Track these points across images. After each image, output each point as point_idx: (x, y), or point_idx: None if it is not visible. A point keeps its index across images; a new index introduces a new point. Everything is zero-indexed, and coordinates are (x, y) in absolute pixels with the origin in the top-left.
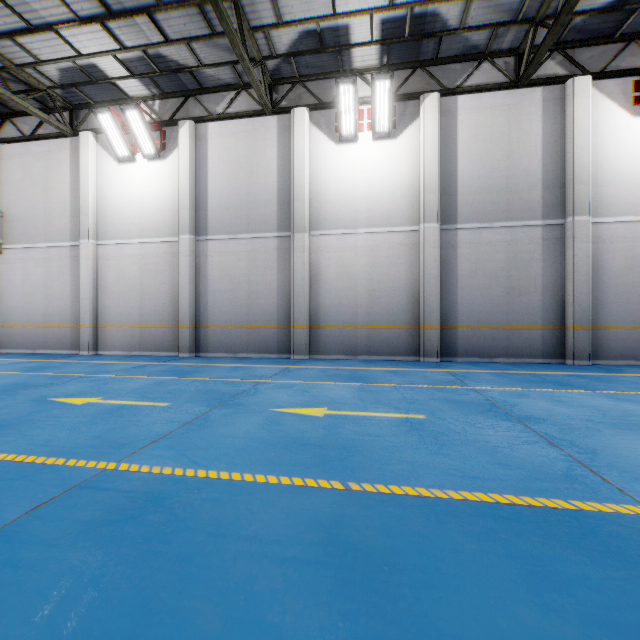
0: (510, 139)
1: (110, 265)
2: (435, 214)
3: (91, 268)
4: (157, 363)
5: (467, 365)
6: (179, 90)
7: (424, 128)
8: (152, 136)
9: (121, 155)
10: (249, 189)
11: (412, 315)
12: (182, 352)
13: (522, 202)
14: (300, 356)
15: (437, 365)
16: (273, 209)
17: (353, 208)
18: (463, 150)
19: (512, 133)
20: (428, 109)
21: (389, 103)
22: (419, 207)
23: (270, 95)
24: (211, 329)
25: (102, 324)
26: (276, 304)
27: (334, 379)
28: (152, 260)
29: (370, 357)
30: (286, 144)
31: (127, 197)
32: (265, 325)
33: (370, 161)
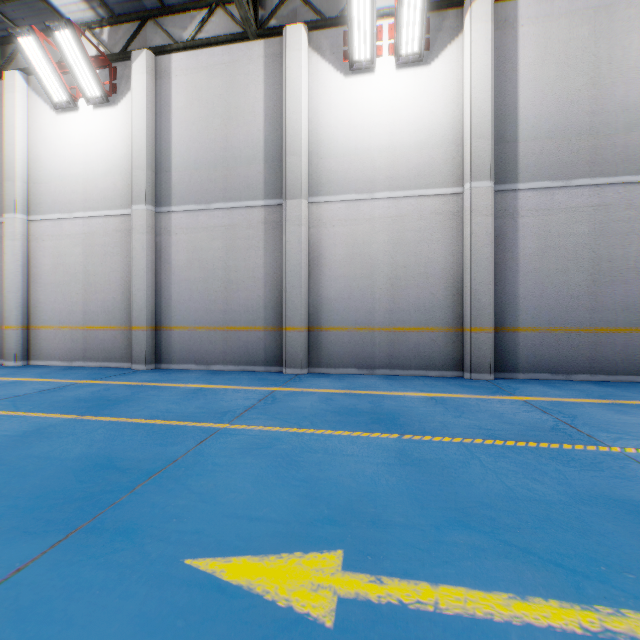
0: (597, 59)
1: (46, 247)
2: (487, 168)
3: (20, 251)
4: (88, 381)
5: (541, 386)
6: (134, 12)
7: (471, 46)
8: (95, 71)
9: (57, 100)
10: (226, 142)
11: (452, 313)
12: (136, 363)
13: (615, 149)
14: (295, 370)
15: (496, 386)
16: (258, 168)
17: (368, 164)
18: (526, 77)
19: (600, 50)
20: (477, 18)
21: (422, 6)
22: (462, 160)
23: (254, 12)
24: (176, 332)
25: (36, 325)
26: (262, 298)
27: (347, 421)
28: (99, 240)
29: (392, 371)
30: (276, 79)
31: (67, 157)
32: (247, 326)
33: (392, 98)
